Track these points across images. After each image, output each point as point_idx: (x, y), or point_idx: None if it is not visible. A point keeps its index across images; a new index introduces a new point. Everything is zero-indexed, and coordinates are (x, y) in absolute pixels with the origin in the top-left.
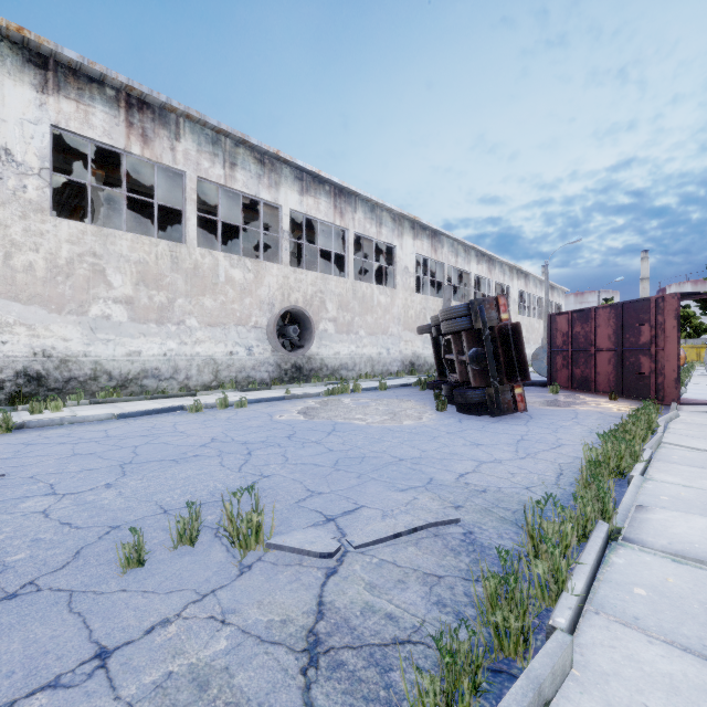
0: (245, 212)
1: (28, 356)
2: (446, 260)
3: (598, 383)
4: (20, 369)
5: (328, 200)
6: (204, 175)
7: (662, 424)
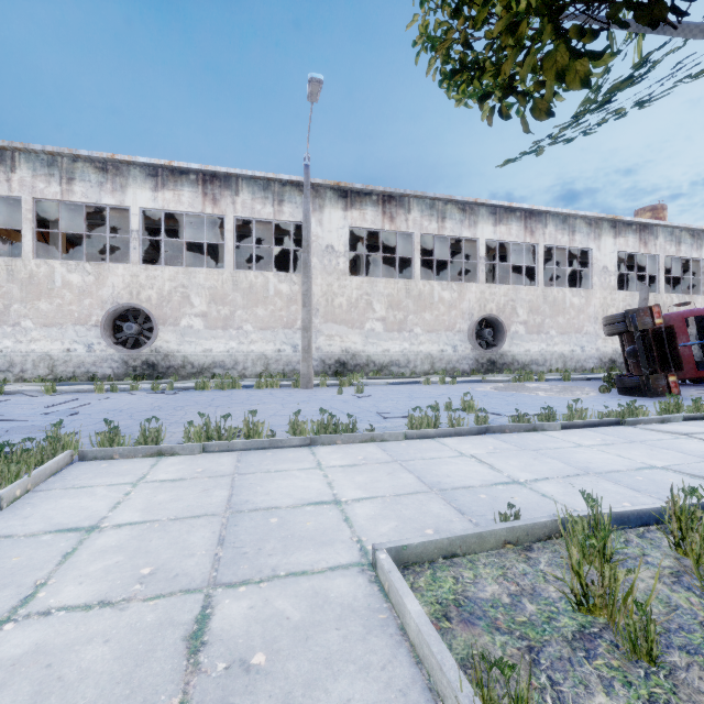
0: (450, 245)
1: (340, 352)
2: (662, 251)
3: None
4: (337, 359)
5: (519, 224)
6: (425, 231)
7: None
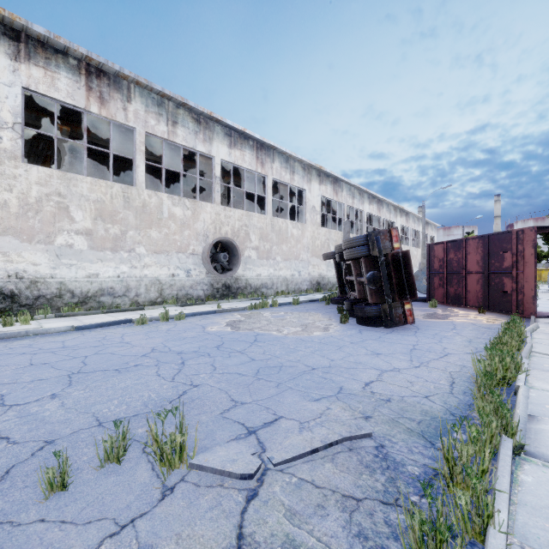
0: (185, 162)
1: (3, 278)
2: (345, 201)
3: (468, 299)
4: None
5: (252, 152)
6: (151, 130)
7: (528, 335)
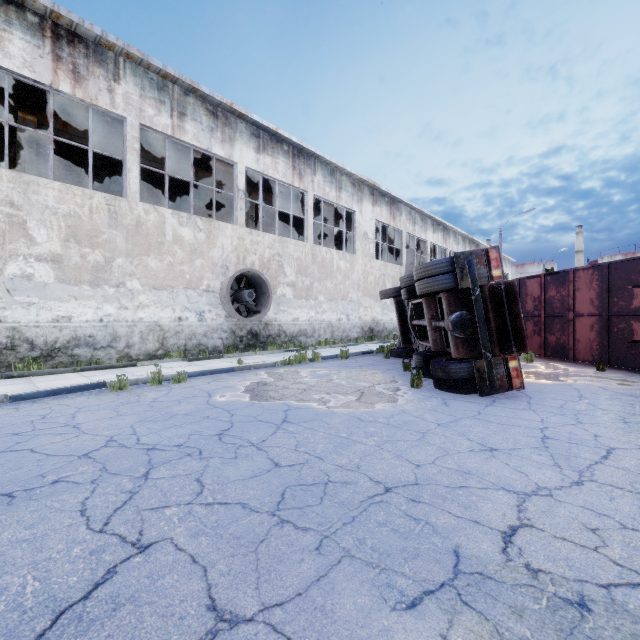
0: (200, 172)
1: None
2: (404, 227)
3: (577, 351)
4: None
5: (286, 160)
6: (149, 123)
7: None
